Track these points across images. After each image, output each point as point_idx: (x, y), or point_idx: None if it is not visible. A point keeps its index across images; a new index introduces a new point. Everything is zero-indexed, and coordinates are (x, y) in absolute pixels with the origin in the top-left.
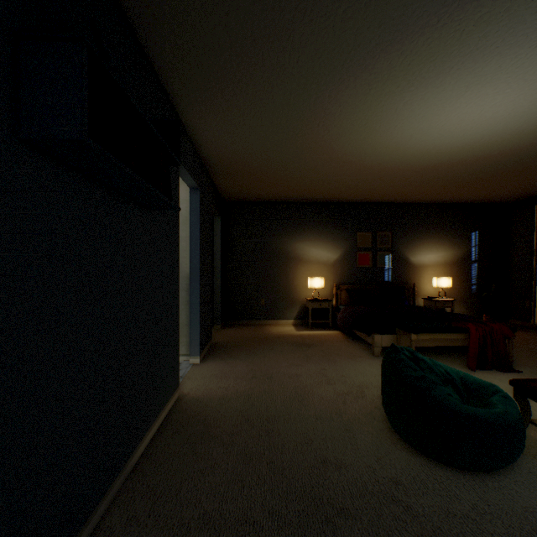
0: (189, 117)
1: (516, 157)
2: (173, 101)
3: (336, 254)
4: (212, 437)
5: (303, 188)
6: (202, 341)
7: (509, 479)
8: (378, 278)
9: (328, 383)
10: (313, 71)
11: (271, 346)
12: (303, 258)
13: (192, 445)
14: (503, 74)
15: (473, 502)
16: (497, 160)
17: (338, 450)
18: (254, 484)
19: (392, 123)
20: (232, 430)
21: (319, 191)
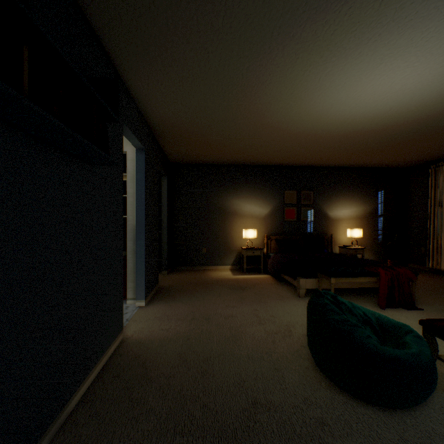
0: (132, 82)
1: (417, 127)
2: (116, 65)
3: (266, 209)
4: (150, 380)
5: (238, 152)
6: (148, 286)
7: (424, 415)
8: (302, 230)
9: (259, 323)
10: (245, 38)
11: (210, 290)
12: (239, 212)
13: (130, 389)
14: (413, 47)
15: (394, 441)
16: (401, 130)
17: (268, 390)
18: (187, 431)
19: (315, 93)
20: (169, 373)
21: (252, 155)
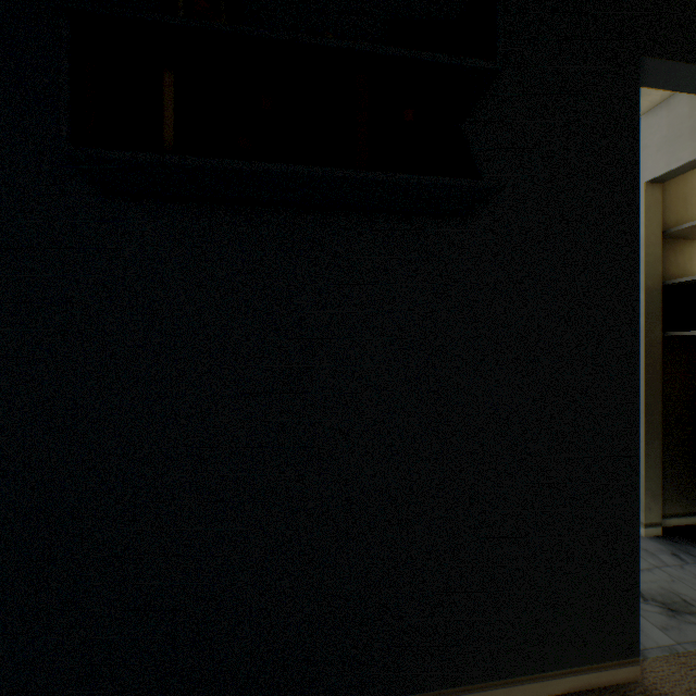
0: None
1: None
2: None
3: None
4: None
5: None
6: None
7: None
8: None
9: None
10: None
11: None
12: None
13: None
14: None
15: None
16: None
17: None
18: None
19: None
20: None
21: None
